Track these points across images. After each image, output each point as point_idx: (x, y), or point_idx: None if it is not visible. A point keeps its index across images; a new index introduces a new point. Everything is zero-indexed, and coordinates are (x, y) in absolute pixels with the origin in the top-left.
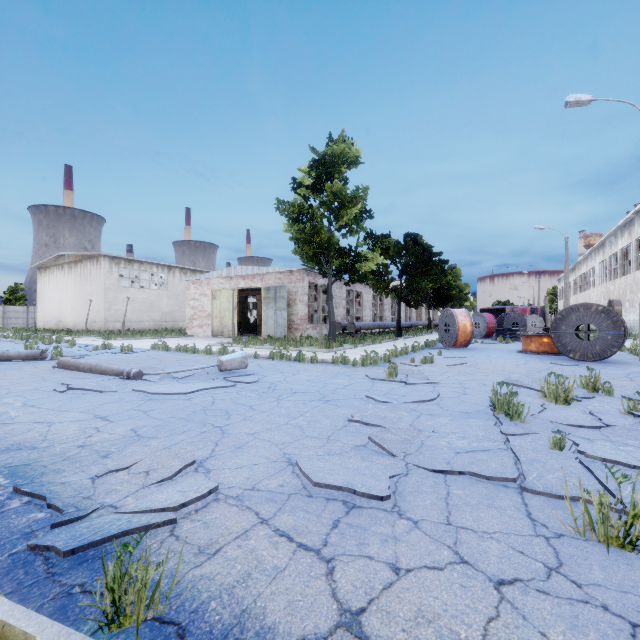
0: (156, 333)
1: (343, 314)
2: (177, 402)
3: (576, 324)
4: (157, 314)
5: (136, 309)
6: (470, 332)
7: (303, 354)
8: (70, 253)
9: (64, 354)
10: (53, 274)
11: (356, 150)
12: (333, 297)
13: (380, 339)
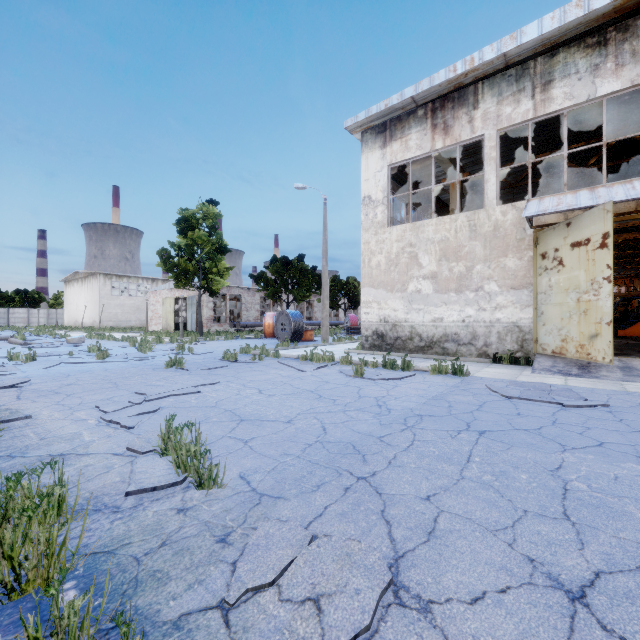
0: (123, 329)
1: (256, 315)
2: (16, 350)
3: (281, 322)
4: (143, 315)
5: (125, 312)
6: (272, 328)
7: (133, 338)
8: (81, 271)
9: (30, 339)
10: (73, 286)
11: (213, 209)
12: (243, 303)
13: (243, 333)
